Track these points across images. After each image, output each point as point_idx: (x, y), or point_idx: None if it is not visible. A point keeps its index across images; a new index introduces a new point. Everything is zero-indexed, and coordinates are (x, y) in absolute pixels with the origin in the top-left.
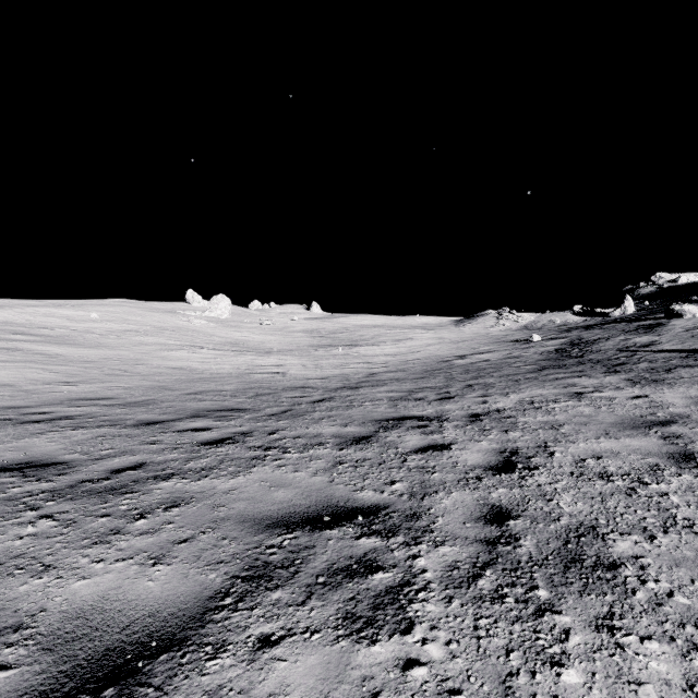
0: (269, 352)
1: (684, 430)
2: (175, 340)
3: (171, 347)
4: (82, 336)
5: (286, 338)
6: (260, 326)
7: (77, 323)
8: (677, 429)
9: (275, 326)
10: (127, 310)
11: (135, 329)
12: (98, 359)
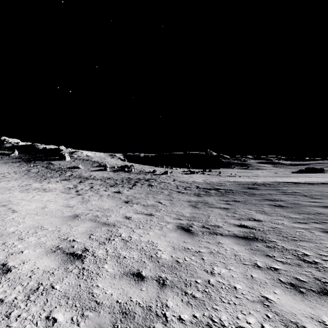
0: None
1: (84, 174)
2: None
3: None
4: None
5: None
6: None
7: None
8: (83, 174)
9: None
10: None
11: None
12: None
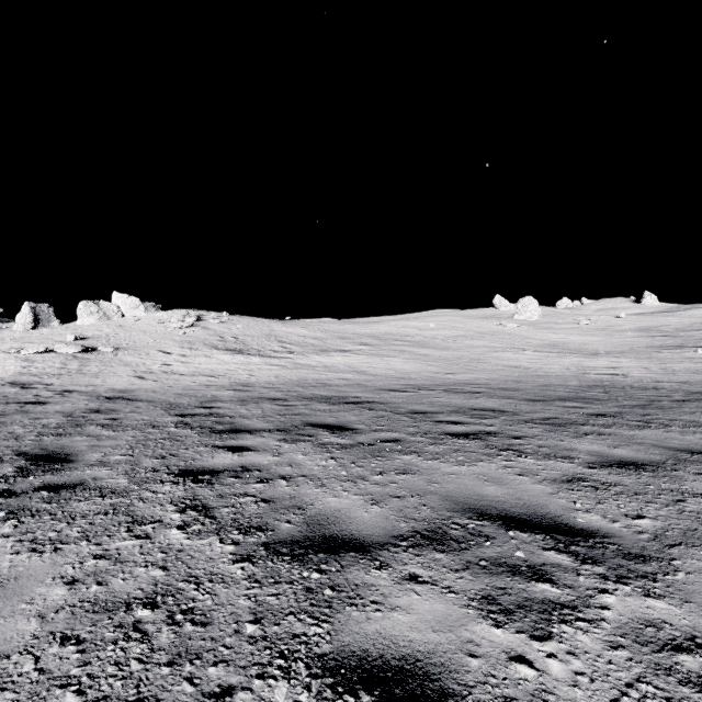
0: (596, 354)
1: None
2: (497, 343)
3: (497, 349)
4: (432, 341)
5: (612, 339)
6: (575, 327)
7: (424, 331)
8: None
9: (594, 326)
10: (451, 319)
11: (463, 335)
12: (452, 358)
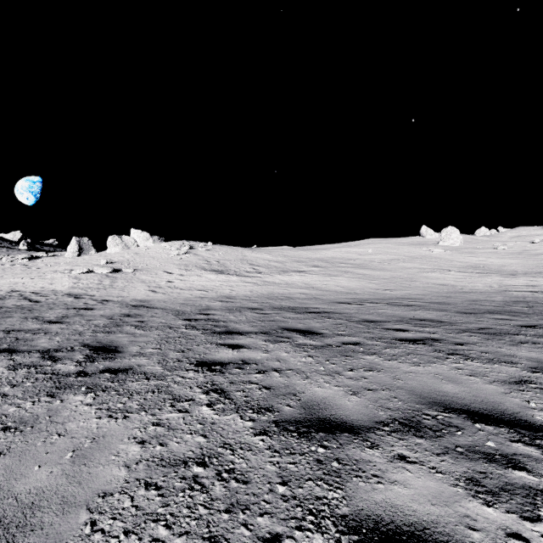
0: (514, 274)
1: None
2: (425, 265)
3: (426, 270)
4: (370, 264)
5: (528, 261)
6: (494, 251)
7: (363, 256)
8: None
9: (511, 250)
10: (385, 246)
11: (396, 258)
12: (388, 277)
